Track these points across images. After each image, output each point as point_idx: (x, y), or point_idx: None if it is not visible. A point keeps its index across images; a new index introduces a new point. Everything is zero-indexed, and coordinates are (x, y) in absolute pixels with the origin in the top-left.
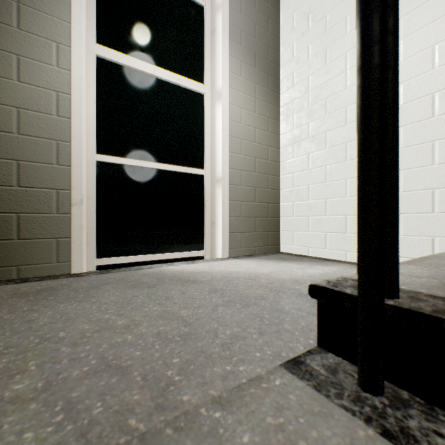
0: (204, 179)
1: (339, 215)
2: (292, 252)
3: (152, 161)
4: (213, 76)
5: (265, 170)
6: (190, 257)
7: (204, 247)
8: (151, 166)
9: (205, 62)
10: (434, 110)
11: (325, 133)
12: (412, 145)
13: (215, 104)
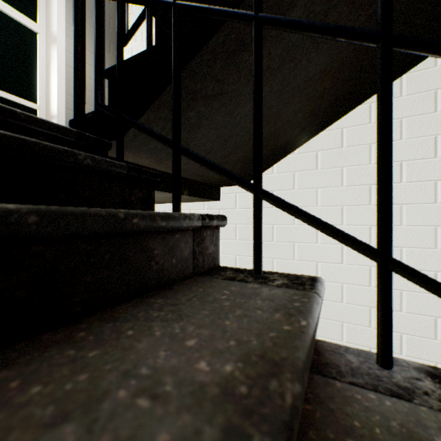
0: (38, 114)
1: None
2: None
3: None
4: (49, 20)
5: None
6: None
7: None
8: None
9: (39, 3)
10: None
11: None
12: None
13: (51, 47)
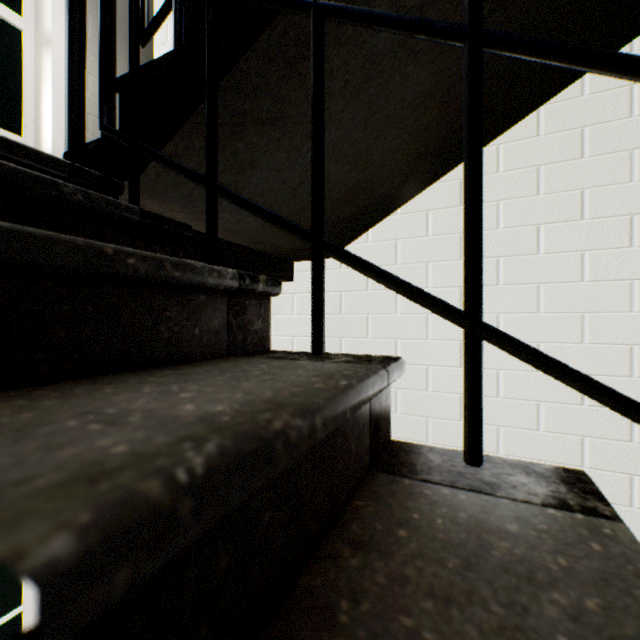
0: None
1: None
2: None
3: None
4: (40, 12)
5: None
6: None
7: None
8: None
9: None
10: None
11: None
12: None
13: (42, 51)
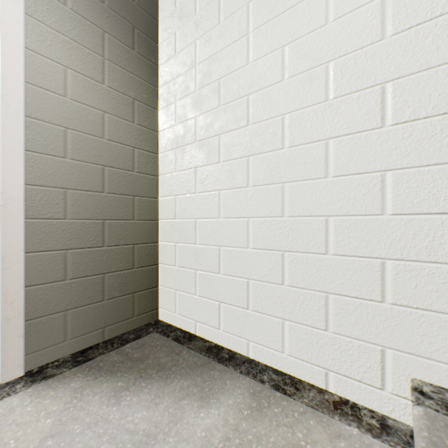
0: None
1: (239, 277)
2: (174, 324)
3: None
4: None
5: (127, 188)
6: None
7: None
8: None
9: None
10: (385, 115)
11: (219, 136)
12: (349, 174)
13: None
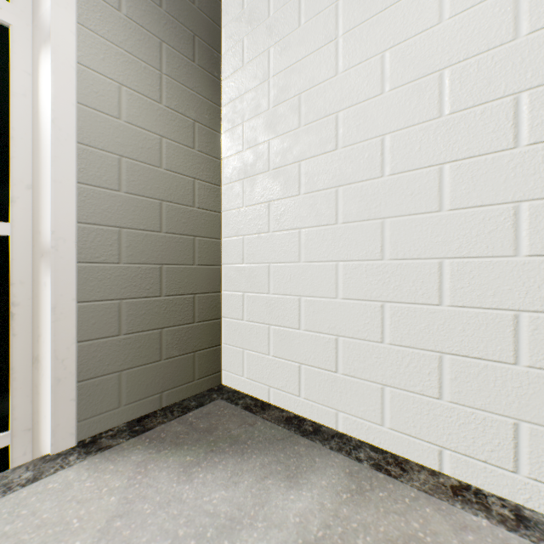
0: (9, 247)
1: (324, 334)
2: (241, 390)
3: None
4: None
5: (186, 227)
6: None
7: (9, 421)
8: None
9: None
10: (519, 132)
11: (299, 164)
12: (471, 206)
13: (39, 57)
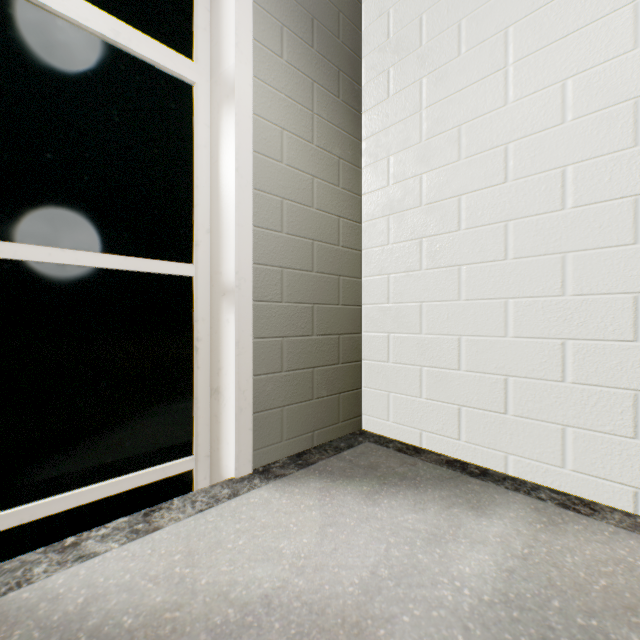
0: (193, 287)
1: (491, 374)
2: (386, 434)
3: (30, 242)
4: (216, 44)
5: (332, 267)
6: (156, 480)
7: (193, 447)
8: (25, 256)
9: (196, 8)
10: None
11: (459, 198)
12: None
13: (219, 111)
